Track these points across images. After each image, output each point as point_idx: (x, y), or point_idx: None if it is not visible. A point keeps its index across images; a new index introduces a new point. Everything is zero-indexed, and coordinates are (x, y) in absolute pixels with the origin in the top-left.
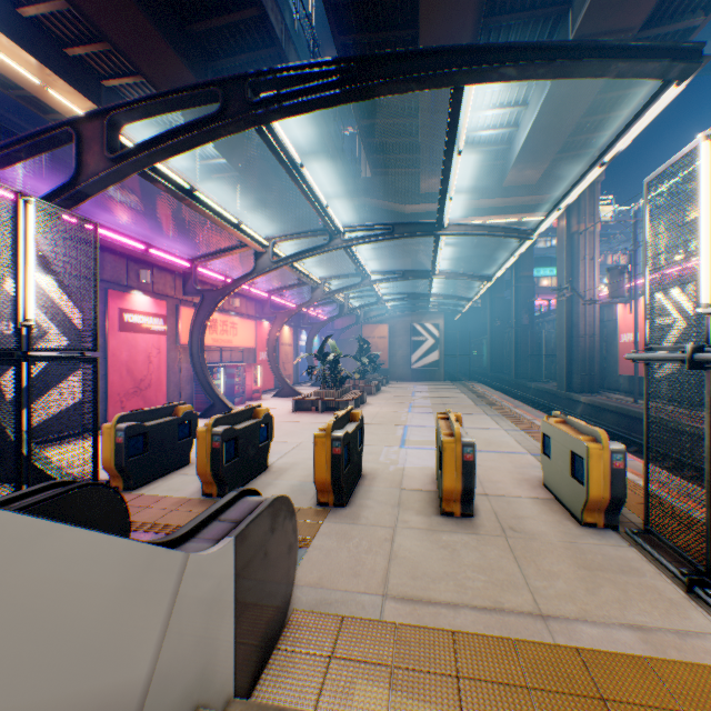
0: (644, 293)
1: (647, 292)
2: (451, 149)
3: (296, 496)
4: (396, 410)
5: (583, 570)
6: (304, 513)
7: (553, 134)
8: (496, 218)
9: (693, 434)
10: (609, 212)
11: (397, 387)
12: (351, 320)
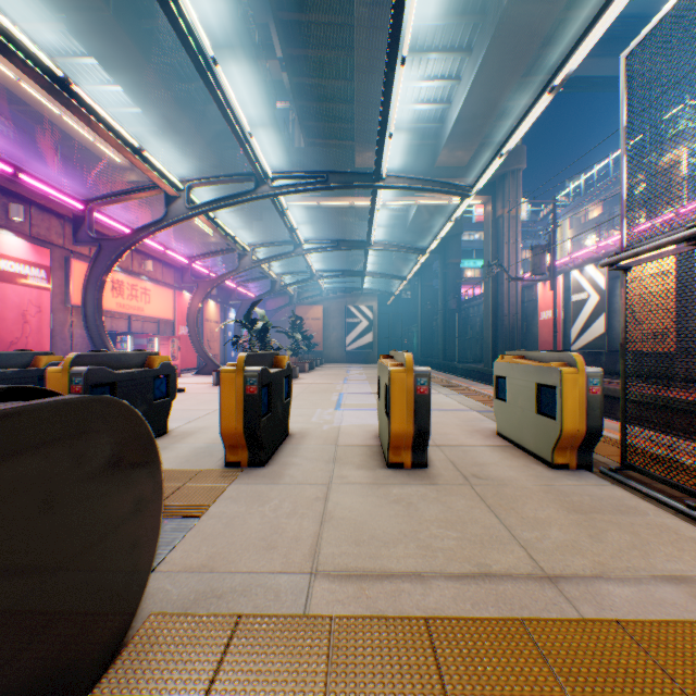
0: (623, 188)
1: (624, 188)
2: (395, 50)
3: (198, 458)
4: (330, 382)
5: (576, 514)
6: (205, 476)
7: (484, 113)
8: (428, 199)
9: (611, 397)
10: (523, 212)
11: (331, 367)
12: (284, 301)
